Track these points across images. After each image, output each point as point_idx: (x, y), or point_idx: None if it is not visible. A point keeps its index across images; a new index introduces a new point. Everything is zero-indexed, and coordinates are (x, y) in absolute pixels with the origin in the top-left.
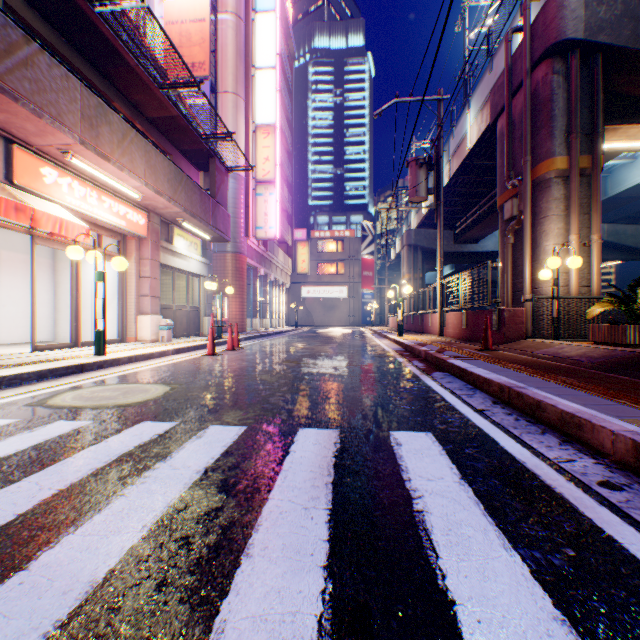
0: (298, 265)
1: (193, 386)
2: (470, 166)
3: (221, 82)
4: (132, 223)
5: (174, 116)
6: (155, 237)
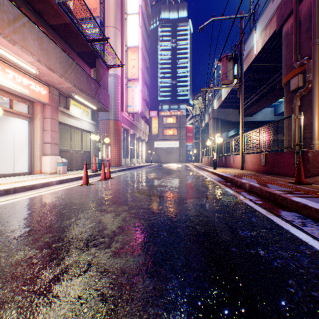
0: (152, 129)
1: (6, 241)
2: (254, 67)
3: (107, 21)
4: (35, 92)
5: (67, 23)
6: (54, 104)
